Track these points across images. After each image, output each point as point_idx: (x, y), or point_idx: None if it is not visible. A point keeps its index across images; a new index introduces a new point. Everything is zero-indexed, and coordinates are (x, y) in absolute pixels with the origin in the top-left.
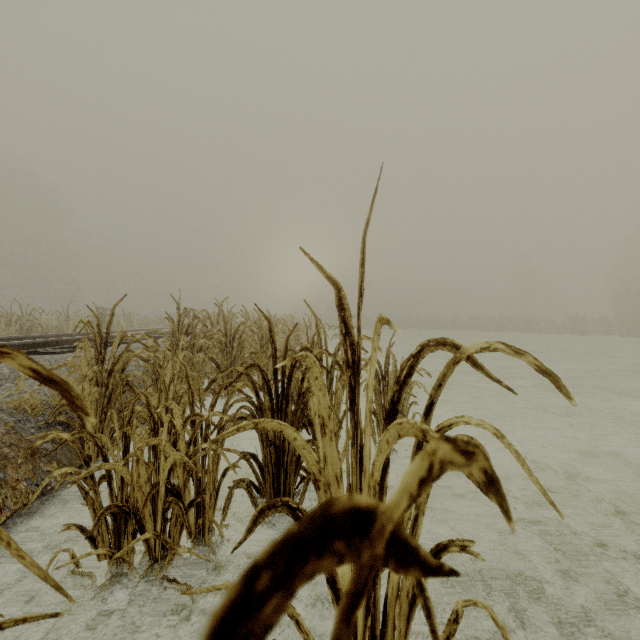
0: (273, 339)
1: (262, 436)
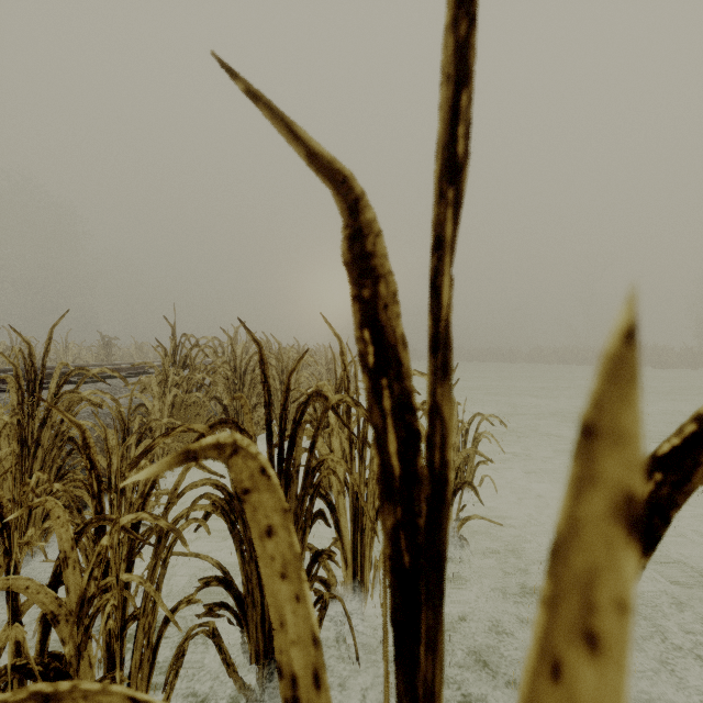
0: (266, 376)
1: (242, 543)
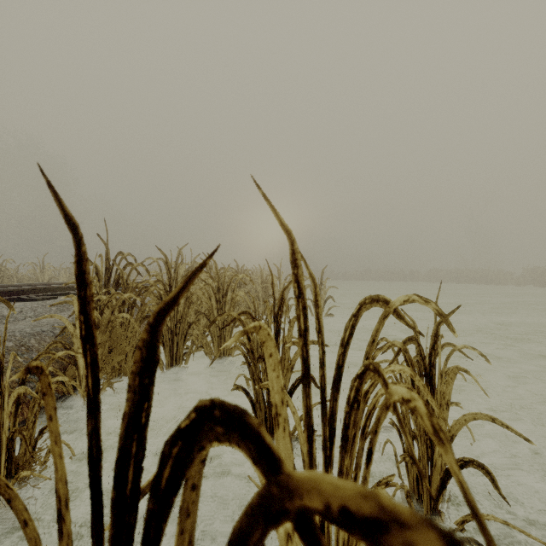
0: (90, 317)
1: None
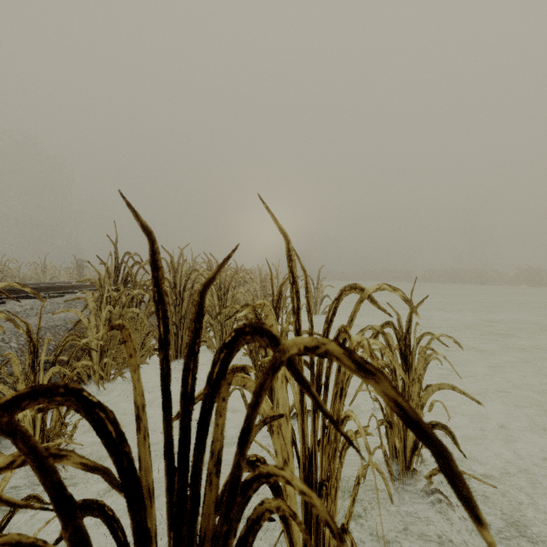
0: (161, 289)
1: None
